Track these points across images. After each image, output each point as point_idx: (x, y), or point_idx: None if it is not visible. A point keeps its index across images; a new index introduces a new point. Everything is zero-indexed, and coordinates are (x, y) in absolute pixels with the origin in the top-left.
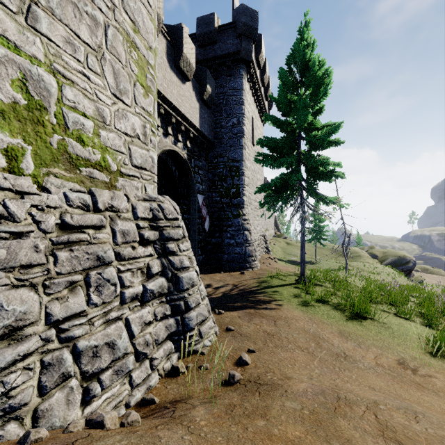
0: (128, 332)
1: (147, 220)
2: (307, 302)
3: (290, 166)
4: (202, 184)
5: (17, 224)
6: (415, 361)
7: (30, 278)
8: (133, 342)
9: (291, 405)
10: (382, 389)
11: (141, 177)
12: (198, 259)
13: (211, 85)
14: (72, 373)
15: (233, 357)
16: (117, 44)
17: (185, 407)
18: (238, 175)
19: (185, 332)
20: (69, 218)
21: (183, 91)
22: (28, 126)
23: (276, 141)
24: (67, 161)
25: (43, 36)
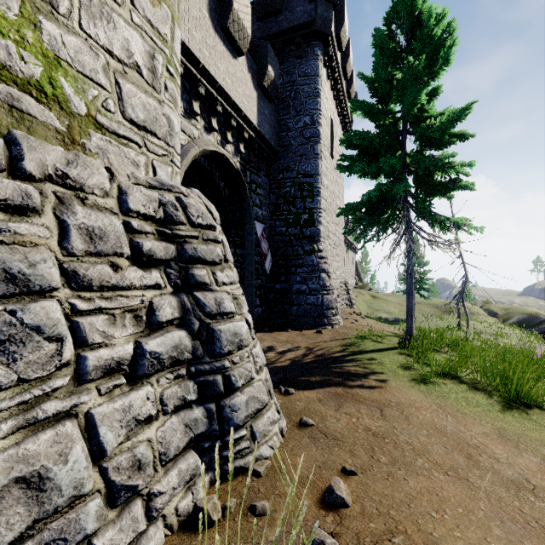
0: (92, 443)
1: (151, 220)
2: (425, 376)
3: (391, 173)
4: (262, 208)
5: None
6: None
7: None
8: (102, 465)
9: None
10: None
11: (145, 146)
12: (256, 311)
13: (273, 68)
14: None
15: (316, 486)
16: None
17: None
18: (312, 195)
19: (224, 433)
20: None
21: (233, 69)
22: None
23: (370, 137)
24: None
25: None
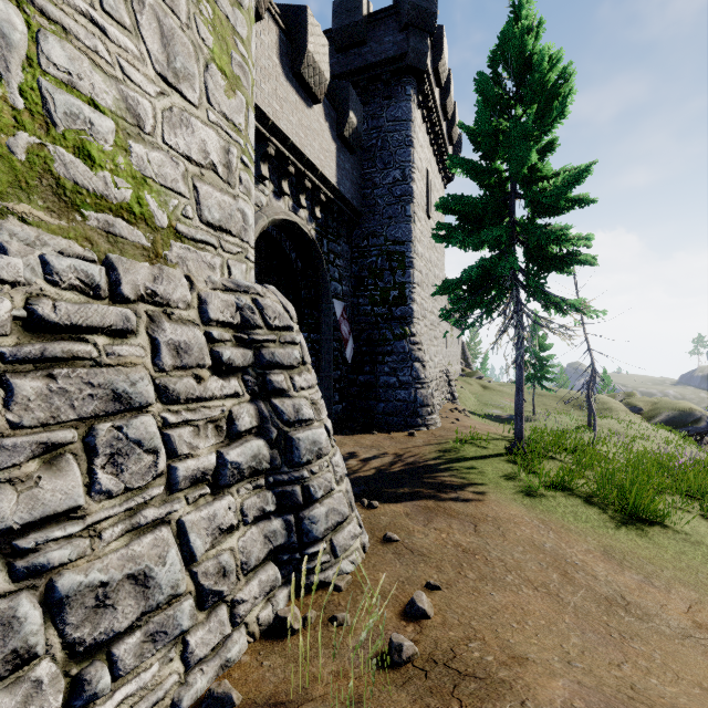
0: (183, 549)
1: (229, 326)
2: (532, 488)
3: (496, 245)
4: (342, 283)
5: None
6: None
7: None
8: (192, 570)
9: None
10: None
11: (220, 247)
12: (335, 409)
13: (356, 113)
14: (40, 648)
15: (398, 600)
16: None
17: None
18: (403, 267)
19: (303, 546)
20: (49, 308)
21: (308, 120)
22: None
23: (471, 202)
24: (52, 193)
25: None
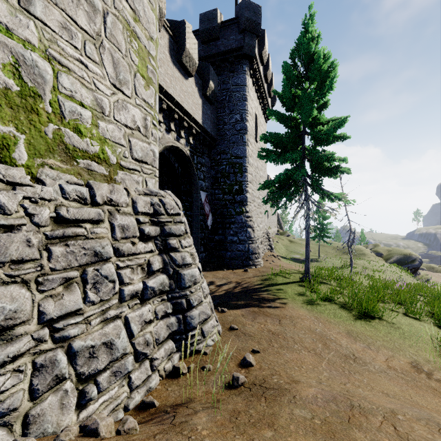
0: (128, 331)
1: (147, 215)
2: (312, 300)
3: (294, 162)
4: (205, 181)
5: (8, 217)
6: (429, 364)
7: (22, 274)
8: (132, 342)
9: (301, 413)
10: (396, 394)
11: (142, 171)
12: (201, 256)
13: (213, 81)
14: (67, 375)
15: (237, 358)
16: (117, 32)
17: (187, 412)
18: (241, 172)
19: (187, 331)
20: (65, 211)
21: (185, 87)
22: (21, 114)
23: (280, 136)
24: (64, 152)
25: (37, 20)
